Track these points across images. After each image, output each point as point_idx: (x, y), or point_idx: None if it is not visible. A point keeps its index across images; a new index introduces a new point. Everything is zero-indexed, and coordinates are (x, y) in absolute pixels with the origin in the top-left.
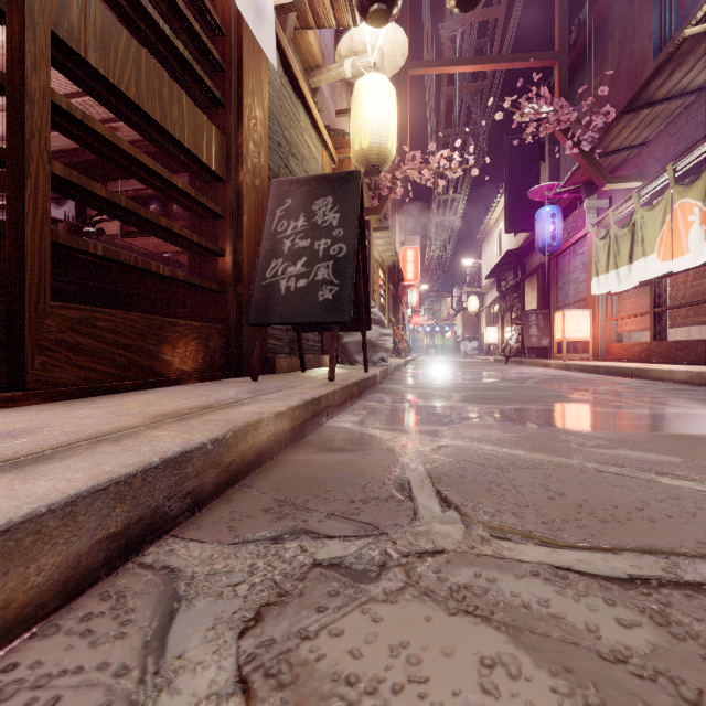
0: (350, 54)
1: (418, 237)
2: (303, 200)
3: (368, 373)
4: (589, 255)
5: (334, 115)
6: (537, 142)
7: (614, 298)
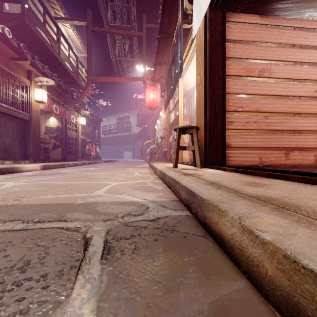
0: None
1: None
2: None
3: None
4: None
5: None
6: None
7: None
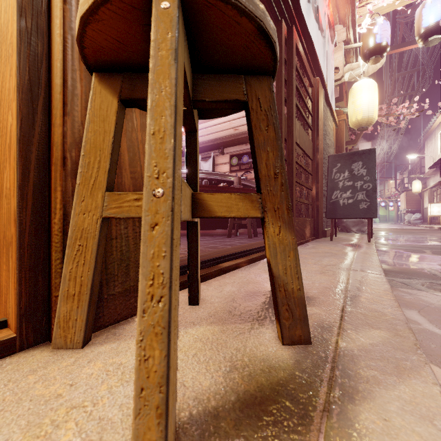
0: (348, 70)
1: (369, 143)
2: (346, 164)
3: (372, 238)
4: None
5: None
6: None
7: None
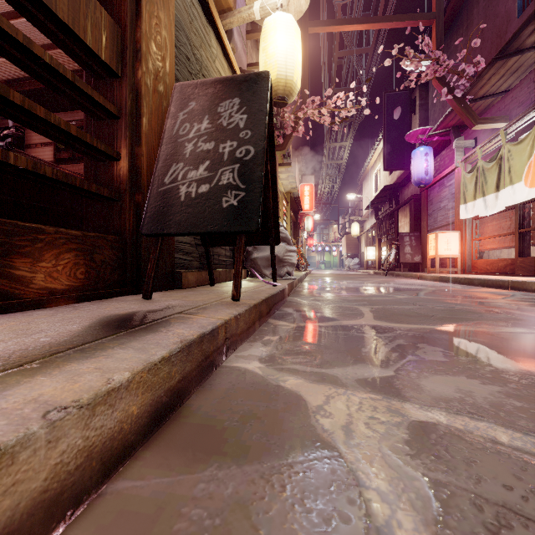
0: None
1: (313, 177)
2: (208, 102)
3: (277, 287)
4: (457, 186)
5: (246, 65)
6: (410, 98)
7: (479, 222)
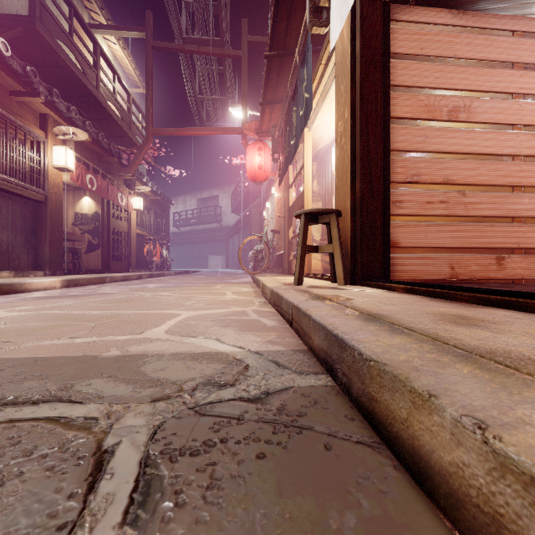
0: None
1: None
2: None
3: None
4: None
5: None
6: None
7: None
